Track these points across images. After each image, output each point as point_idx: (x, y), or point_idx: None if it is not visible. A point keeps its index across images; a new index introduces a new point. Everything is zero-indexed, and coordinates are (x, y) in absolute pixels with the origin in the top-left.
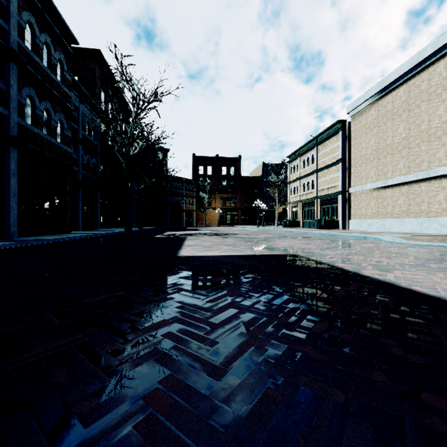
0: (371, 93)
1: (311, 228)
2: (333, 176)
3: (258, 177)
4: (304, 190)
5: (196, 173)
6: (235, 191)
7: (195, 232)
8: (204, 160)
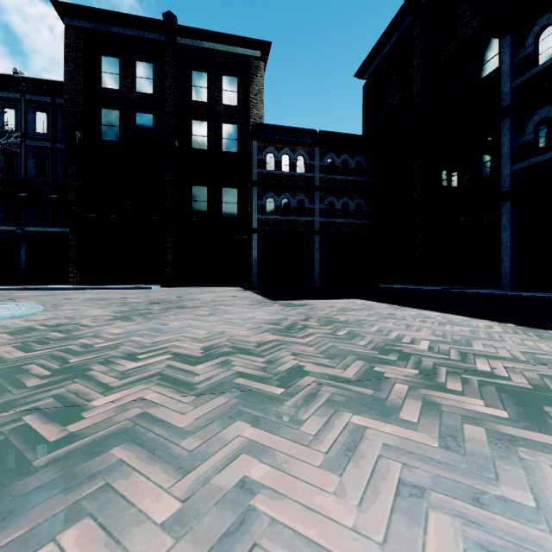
0: None
1: None
2: None
3: None
4: None
5: None
6: None
7: None
8: None
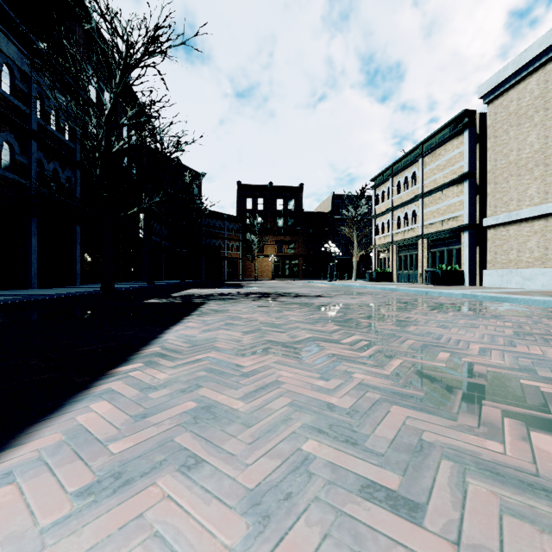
0: (531, 54)
1: (412, 282)
2: (452, 201)
3: (327, 213)
4: (398, 226)
5: (242, 208)
6: (294, 232)
7: (233, 290)
8: (253, 190)
